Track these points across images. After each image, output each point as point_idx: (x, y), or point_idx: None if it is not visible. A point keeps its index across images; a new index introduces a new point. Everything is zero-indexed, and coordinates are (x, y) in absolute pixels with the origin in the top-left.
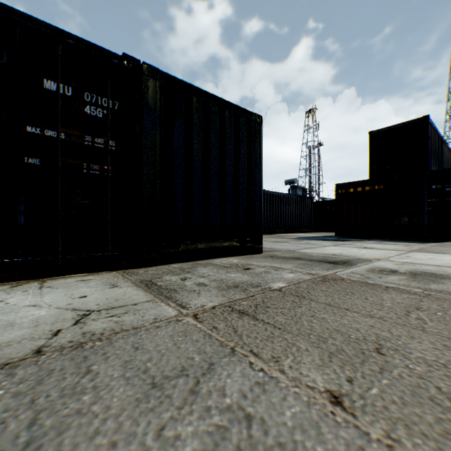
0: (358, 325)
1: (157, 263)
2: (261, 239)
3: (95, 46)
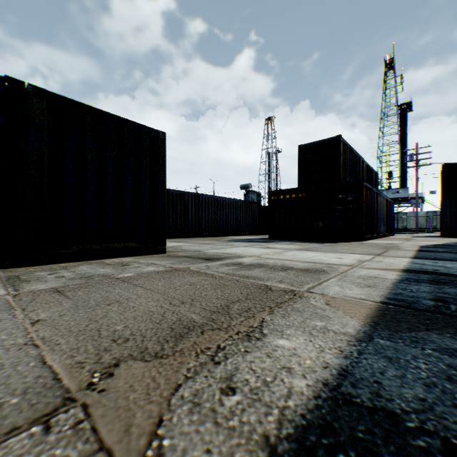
0: (128, 294)
1: (45, 262)
2: (164, 241)
3: None
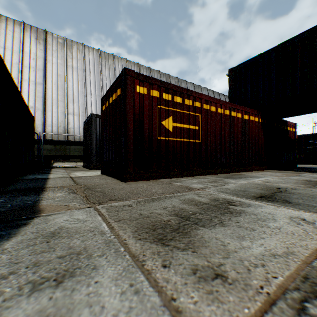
0: None
1: None
2: None
3: (316, 133)
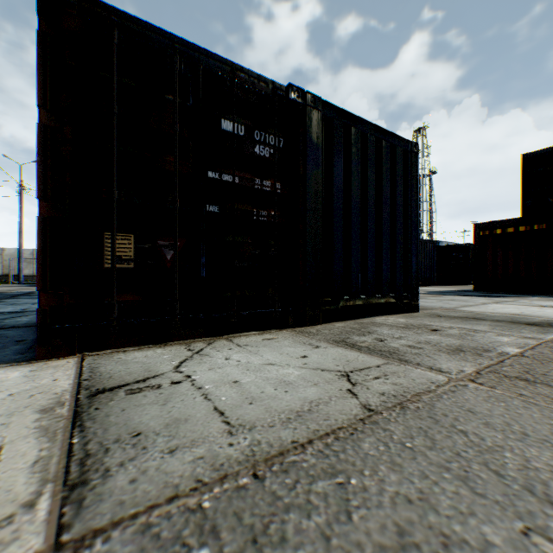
0: None
1: (319, 321)
2: (417, 294)
3: (262, 78)
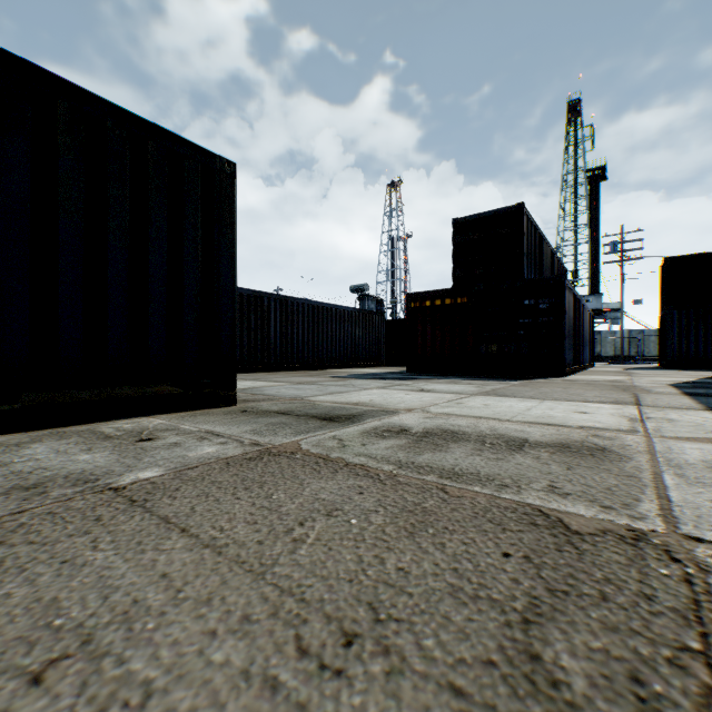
0: (134, 578)
1: None
2: (233, 380)
3: None
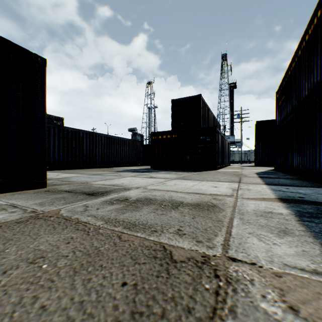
0: None
1: None
2: (44, 174)
3: None
